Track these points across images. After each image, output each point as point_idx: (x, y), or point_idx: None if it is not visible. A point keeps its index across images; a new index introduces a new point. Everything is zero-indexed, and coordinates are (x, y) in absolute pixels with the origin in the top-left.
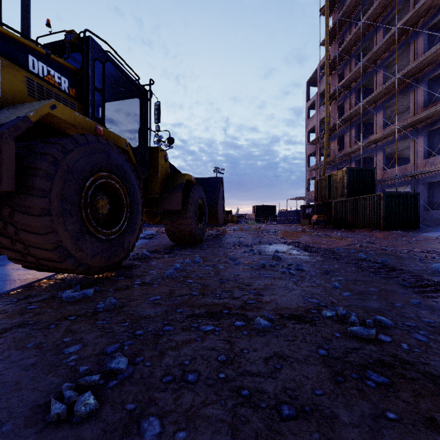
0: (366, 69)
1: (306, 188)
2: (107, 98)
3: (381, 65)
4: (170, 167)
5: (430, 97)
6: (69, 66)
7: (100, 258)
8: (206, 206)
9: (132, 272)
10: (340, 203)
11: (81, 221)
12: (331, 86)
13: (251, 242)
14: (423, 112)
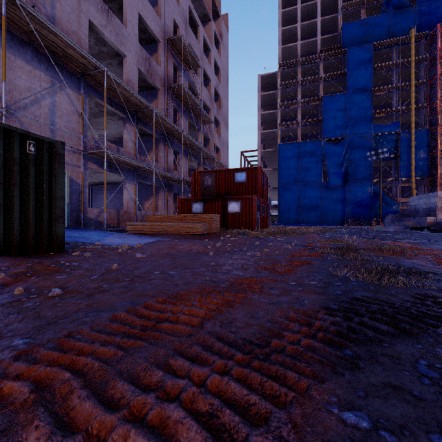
0: None
1: None
2: None
3: None
4: None
5: None
6: None
7: None
8: None
9: None
10: None
11: None
12: None
13: None
14: None
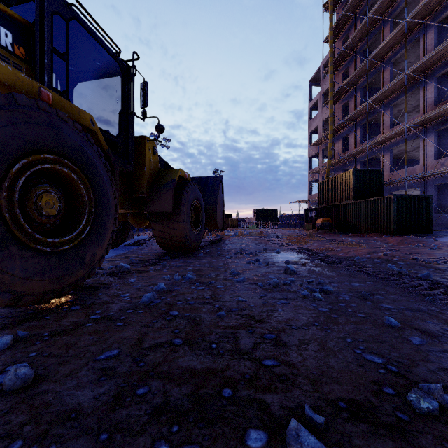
0: (372, 66)
1: (309, 190)
2: (82, 77)
3: (388, 62)
4: (160, 162)
5: (440, 95)
6: (12, 14)
7: (40, 280)
8: (203, 208)
9: (96, 296)
10: (346, 206)
11: (1, 226)
12: (334, 85)
13: (254, 249)
14: (434, 109)
